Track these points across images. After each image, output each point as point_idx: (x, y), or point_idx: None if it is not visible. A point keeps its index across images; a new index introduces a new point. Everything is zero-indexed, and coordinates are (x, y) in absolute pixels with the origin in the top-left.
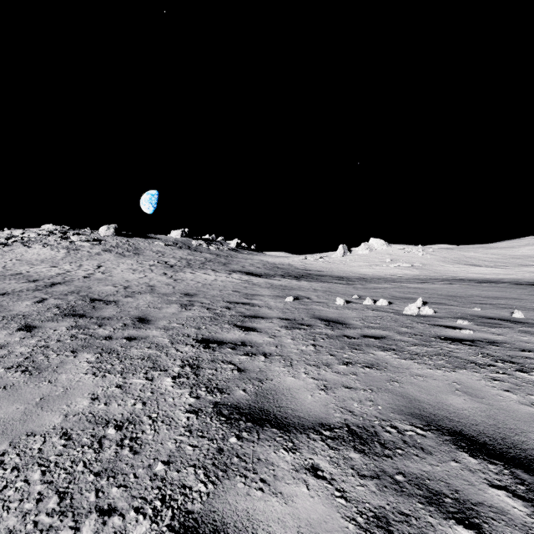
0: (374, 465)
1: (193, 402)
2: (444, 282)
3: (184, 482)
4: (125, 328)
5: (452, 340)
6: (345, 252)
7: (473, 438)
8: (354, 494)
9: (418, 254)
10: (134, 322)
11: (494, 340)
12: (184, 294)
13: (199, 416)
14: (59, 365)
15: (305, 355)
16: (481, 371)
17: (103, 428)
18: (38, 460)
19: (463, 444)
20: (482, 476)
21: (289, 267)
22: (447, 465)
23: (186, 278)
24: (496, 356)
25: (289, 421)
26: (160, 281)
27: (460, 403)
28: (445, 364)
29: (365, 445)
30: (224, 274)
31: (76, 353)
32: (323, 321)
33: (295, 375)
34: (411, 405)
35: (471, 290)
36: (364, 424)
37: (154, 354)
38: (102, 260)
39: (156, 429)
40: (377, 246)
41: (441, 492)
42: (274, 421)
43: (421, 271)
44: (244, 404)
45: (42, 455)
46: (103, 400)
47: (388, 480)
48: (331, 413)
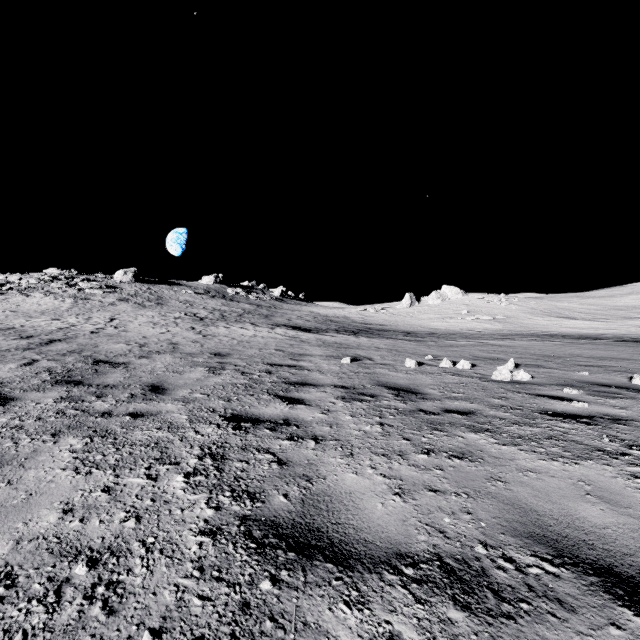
0: (489, 634)
1: (210, 516)
2: (534, 338)
3: None
4: (132, 400)
5: (563, 417)
6: (413, 302)
7: (632, 580)
8: None
9: (500, 304)
10: (145, 392)
11: (618, 415)
12: (214, 353)
13: (218, 541)
14: (30, 456)
15: (370, 438)
16: (613, 463)
17: (69, 564)
18: None
19: (620, 591)
20: None
21: (345, 320)
22: (606, 635)
23: (218, 333)
24: (628, 440)
25: (352, 550)
26: (186, 337)
27: (598, 516)
28: (562, 452)
29: (469, 594)
30: (265, 329)
31: (58, 437)
32: (390, 390)
33: (358, 471)
34: (528, 521)
35: (569, 349)
36: (463, 554)
37: (165, 438)
38: (116, 312)
39: (150, 565)
40: (451, 295)
41: None
42: (329, 550)
43: (505, 325)
44: (284, 519)
45: None
46: (78, 514)
47: None
48: (413, 534)
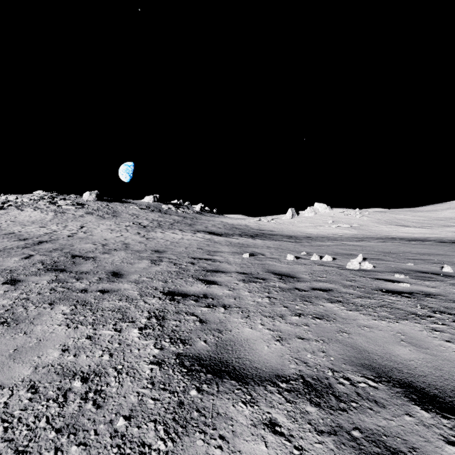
0: (330, 419)
1: (157, 353)
2: (379, 240)
3: (144, 439)
4: (100, 281)
5: (392, 293)
6: (294, 214)
7: (423, 390)
8: (312, 452)
9: (356, 216)
10: (109, 276)
11: (429, 292)
12: (154, 250)
13: (162, 368)
14: (36, 317)
15: (261, 306)
16: (421, 322)
17: (70, 380)
18: (2, 416)
19: (414, 396)
20: (437, 431)
21: (246, 227)
22: (402, 420)
23: (157, 237)
24: (434, 308)
25: (247, 373)
26: (134, 240)
27: (407, 354)
28: (389, 315)
29: (320, 397)
30: (189, 234)
31: (53, 305)
32: (276, 275)
33: (252, 326)
34: (361, 356)
35: (402, 247)
36: (318, 375)
37: (124, 306)
38: (84, 222)
39: (120, 381)
40: (321, 210)
41: (399, 450)
42: (233, 373)
43: (359, 231)
44: (204, 355)
45: (6, 410)
46: (72, 352)
47: (345, 436)
48: (287, 364)
